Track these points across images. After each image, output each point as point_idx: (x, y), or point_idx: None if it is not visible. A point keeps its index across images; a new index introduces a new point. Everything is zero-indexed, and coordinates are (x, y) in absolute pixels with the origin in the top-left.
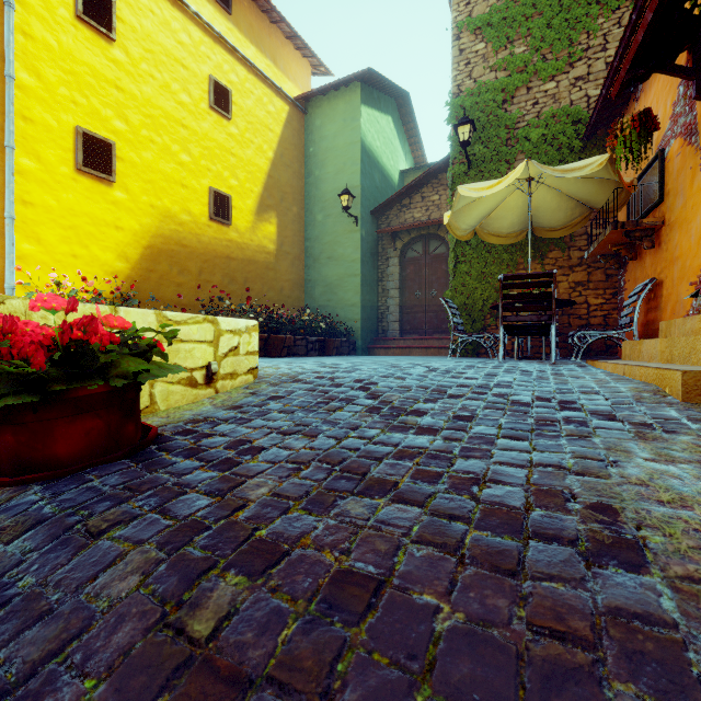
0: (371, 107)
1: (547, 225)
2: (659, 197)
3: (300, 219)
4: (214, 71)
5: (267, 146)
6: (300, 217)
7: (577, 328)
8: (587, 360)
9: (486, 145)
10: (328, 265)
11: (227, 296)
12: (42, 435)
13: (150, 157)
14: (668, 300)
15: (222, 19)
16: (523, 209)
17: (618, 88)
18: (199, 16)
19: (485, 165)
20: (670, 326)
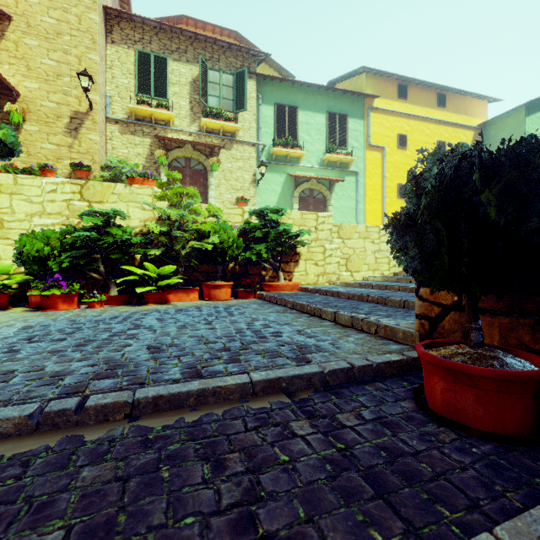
0: (533, 113)
1: None
2: None
3: None
4: (438, 137)
5: None
6: None
7: None
8: None
9: None
10: None
11: None
12: None
13: None
14: None
15: (441, 112)
16: None
17: None
18: (433, 119)
19: None
20: None
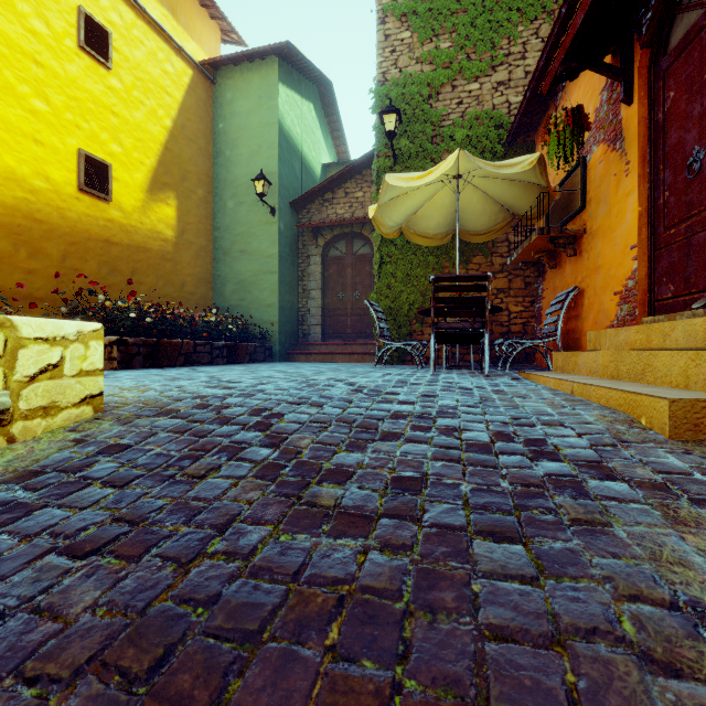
0: (291, 89)
1: (471, 228)
2: (582, 205)
3: (207, 204)
4: (86, 3)
5: (164, 112)
6: (207, 202)
7: (499, 335)
8: (520, 372)
9: (412, 140)
10: (240, 259)
11: (101, 289)
12: None
13: None
14: (590, 309)
15: None
16: (449, 210)
17: (550, 81)
18: None
19: (411, 162)
20: (600, 337)
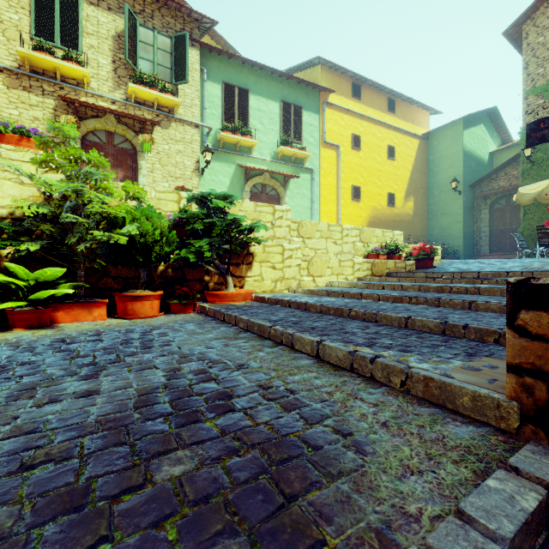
0: (469, 128)
1: None
2: None
3: (424, 195)
4: (388, 142)
5: (409, 164)
6: (424, 194)
7: None
8: None
9: (544, 152)
10: (441, 218)
11: None
12: (426, 263)
13: (369, 187)
14: None
15: (392, 117)
16: None
17: None
18: (384, 123)
19: (543, 163)
20: None
